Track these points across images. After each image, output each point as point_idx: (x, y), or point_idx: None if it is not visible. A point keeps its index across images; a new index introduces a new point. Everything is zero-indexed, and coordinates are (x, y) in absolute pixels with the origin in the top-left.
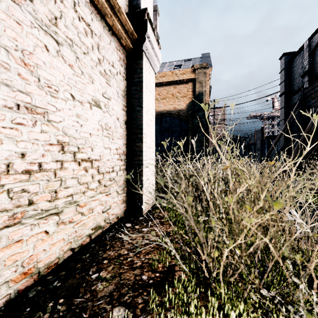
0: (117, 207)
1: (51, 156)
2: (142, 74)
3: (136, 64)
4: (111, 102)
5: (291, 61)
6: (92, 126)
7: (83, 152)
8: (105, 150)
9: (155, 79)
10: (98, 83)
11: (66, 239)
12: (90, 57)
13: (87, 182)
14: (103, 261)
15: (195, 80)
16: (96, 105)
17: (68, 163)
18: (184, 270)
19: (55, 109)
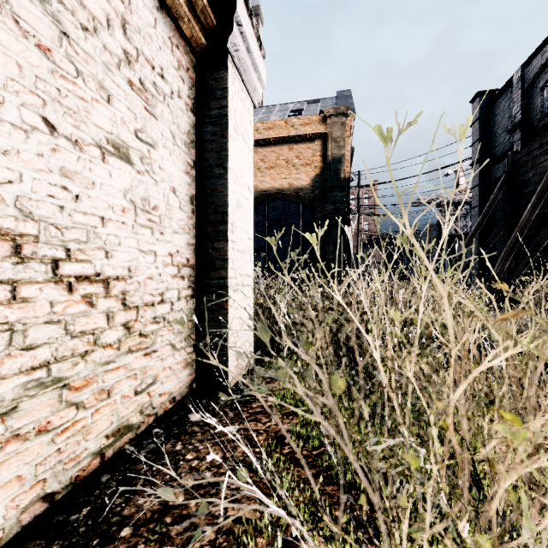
0: (171, 378)
1: None
2: (227, 101)
3: (214, 80)
4: (156, 152)
5: (490, 106)
6: (108, 201)
7: (81, 260)
8: (143, 256)
9: (256, 133)
10: (124, 106)
11: (29, 476)
12: (102, 42)
13: (94, 330)
14: (120, 531)
15: (326, 136)
16: (119, 154)
17: (34, 287)
18: None
19: None
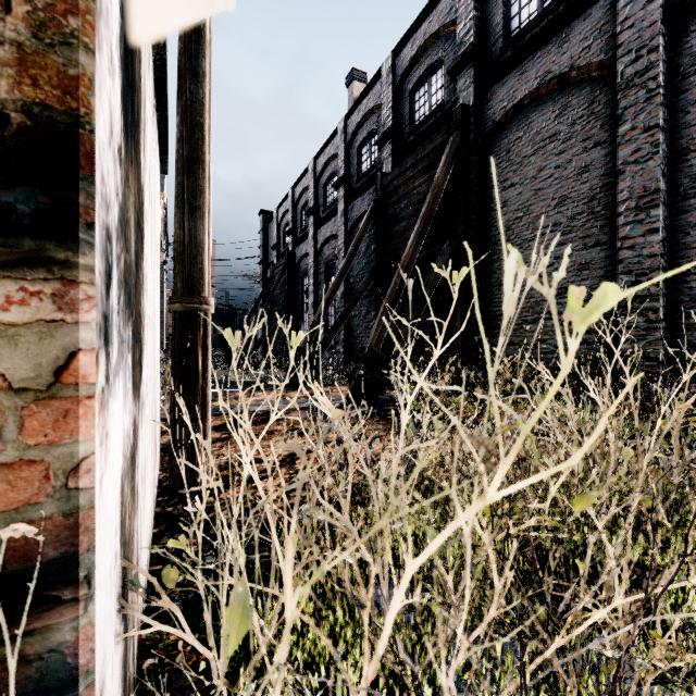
0: None
1: None
2: None
3: None
4: None
5: (269, 224)
6: None
7: None
8: None
9: None
10: None
11: None
12: None
13: None
14: None
15: None
16: None
17: None
18: None
19: None
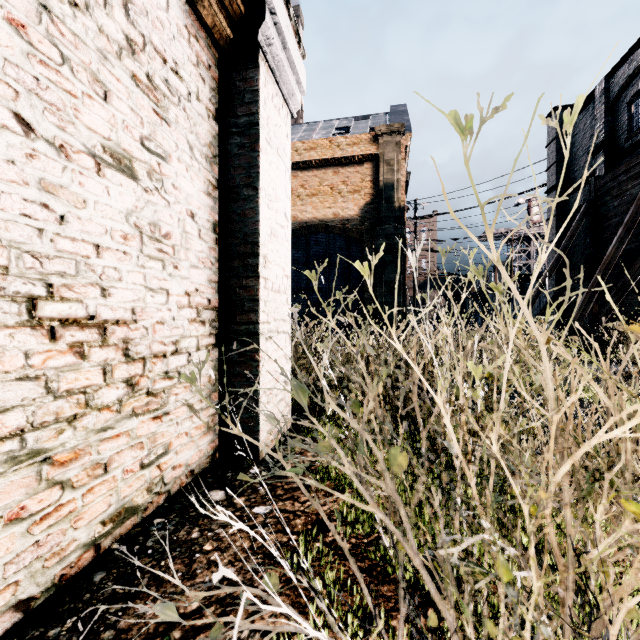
0: (188, 446)
1: None
2: (258, 106)
3: (242, 81)
4: (169, 166)
5: None
6: (104, 225)
7: (67, 298)
8: (151, 295)
9: (296, 155)
10: (126, 107)
11: None
12: (97, 23)
13: (85, 388)
14: None
15: (378, 158)
16: (119, 166)
17: (2, 333)
18: None
19: None
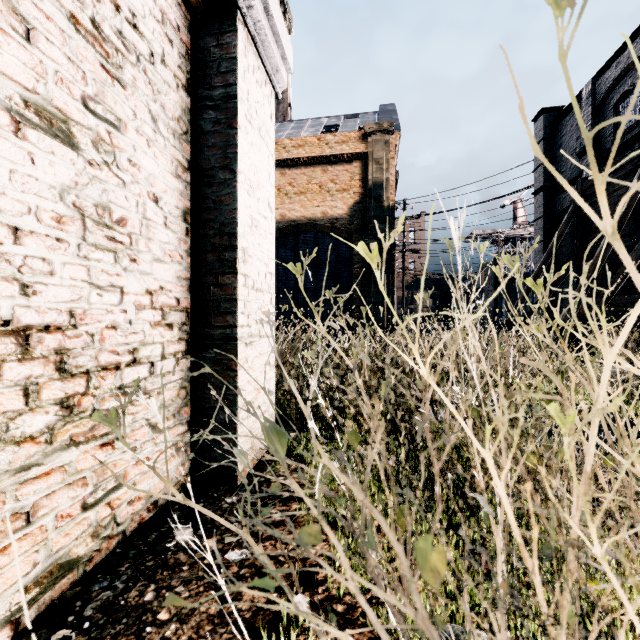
0: (150, 473)
1: None
2: (236, 76)
3: (217, 47)
4: (124, 137)
5: (556, 126)
6: (26, 202)
7: None
8: (98, 293)
9: (284, 152)
10: (61, 54)
11: None
12: None
13: None
14: None
15: (367, 156)
16: (50, 128)
17: None
18: None
19: None
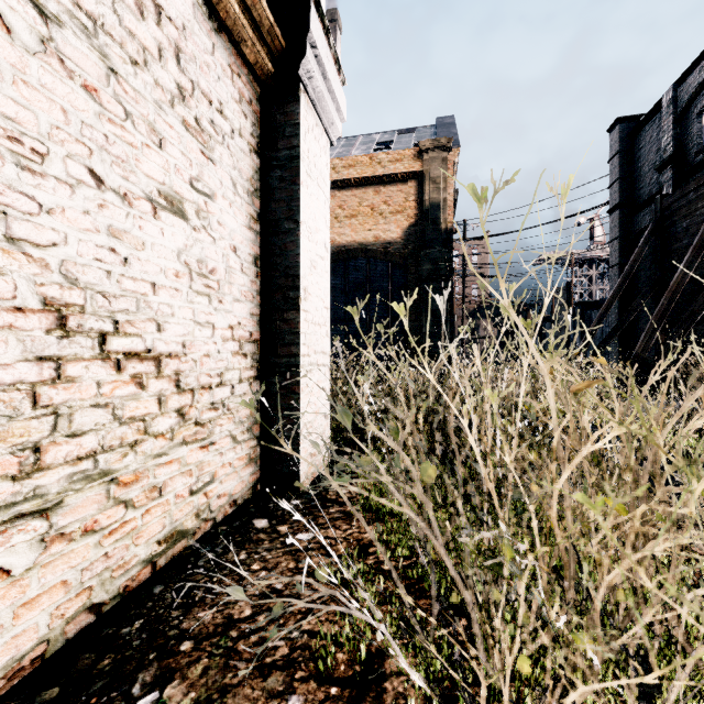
0: (231, 476)
1: (21, 344)
2: (299, 140)
3: (283, 115)
4: (215, 204)
5: (634, 137)
6: (160, 264)
7: (130, 333)
8: (199, 329)
9: (333, 173)
10: (178, 151)
11: (75, 582)
12: (153, 76)
13: (144, 416)
14: (180, 645)
15: (423, 175)
16: (172, 208)
17: (80, 365)
18: (413, 682)
19: (34, 207)
